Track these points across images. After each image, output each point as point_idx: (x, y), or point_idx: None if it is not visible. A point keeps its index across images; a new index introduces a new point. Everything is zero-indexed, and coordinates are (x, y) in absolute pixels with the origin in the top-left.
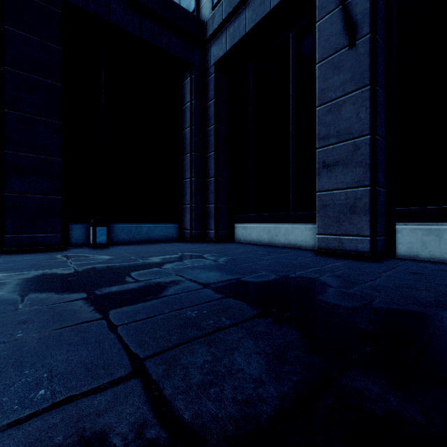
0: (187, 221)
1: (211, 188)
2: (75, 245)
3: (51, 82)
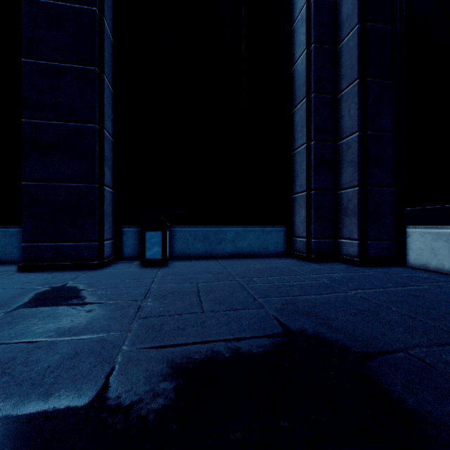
0: (300, 221)
1: (351, 155)
2: (130, 257)
3: (81, 7)
